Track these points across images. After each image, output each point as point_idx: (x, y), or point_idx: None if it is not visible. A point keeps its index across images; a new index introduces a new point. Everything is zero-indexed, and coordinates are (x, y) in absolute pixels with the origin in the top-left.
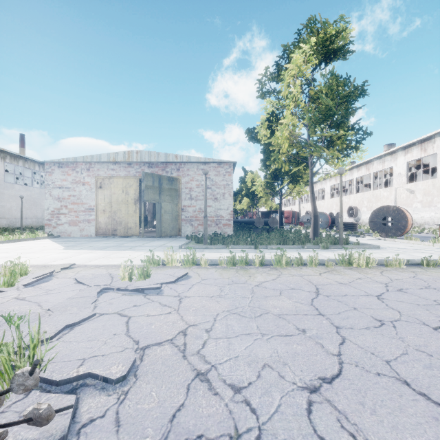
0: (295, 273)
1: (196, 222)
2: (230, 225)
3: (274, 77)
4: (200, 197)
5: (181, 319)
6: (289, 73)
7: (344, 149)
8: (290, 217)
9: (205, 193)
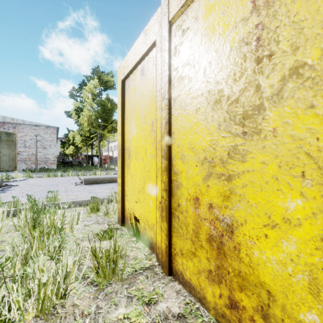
0: (72, 177)
1: (29, 162)
2: (55, 164)
3: (78, 91)
4: (32, 146)
5: (28, 183)
6: (87, 90)
7: (111, 130)
8: (106, 159)
9: (36, 146)
